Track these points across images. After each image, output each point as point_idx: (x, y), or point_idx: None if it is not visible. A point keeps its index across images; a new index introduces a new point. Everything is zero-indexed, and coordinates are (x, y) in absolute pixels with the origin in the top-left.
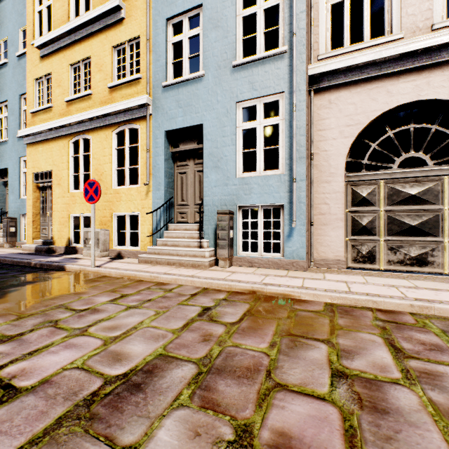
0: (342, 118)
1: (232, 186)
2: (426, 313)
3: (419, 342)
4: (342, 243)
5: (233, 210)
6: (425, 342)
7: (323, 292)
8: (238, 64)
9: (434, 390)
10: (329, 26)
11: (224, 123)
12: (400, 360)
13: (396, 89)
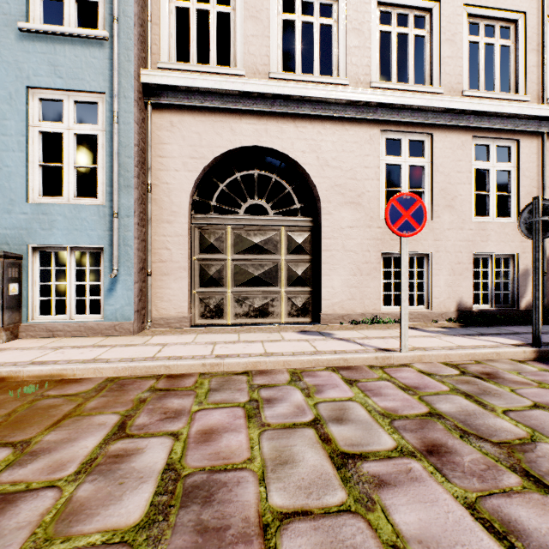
0: (185, 148)
1: (20, 214)
2: (217, 371)
3: (164, 411)
4: (185, 296)
5: (21, 252)
6: (172, 409)
7: (109, 364)
8: (29, 29)
9: (96, 480)
10: (173, 31)
11: (5, 113)
12: (103, 446)
13: (239, 129)
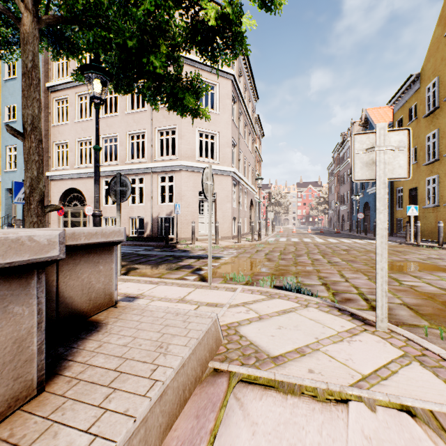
0: (58, 190)
1: None
2: None
3: None
4: None
5: None
6: None
7: None
8: None
9: None
10: (57, 158)
11: None
12: None
13: (68, 183)
